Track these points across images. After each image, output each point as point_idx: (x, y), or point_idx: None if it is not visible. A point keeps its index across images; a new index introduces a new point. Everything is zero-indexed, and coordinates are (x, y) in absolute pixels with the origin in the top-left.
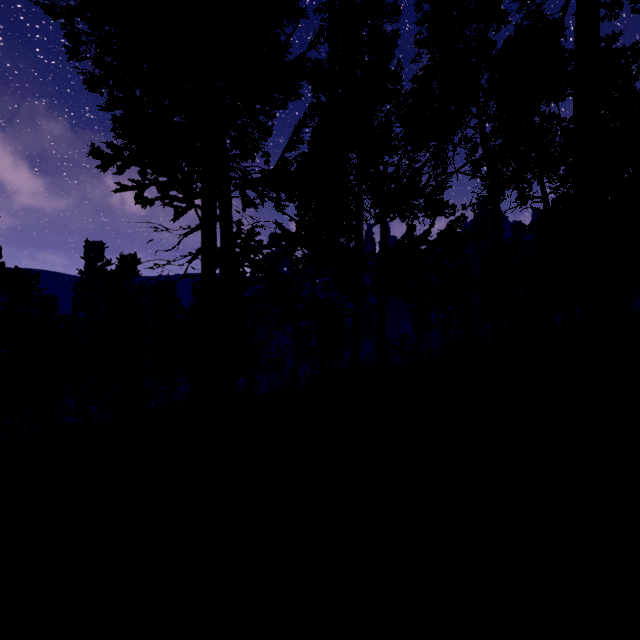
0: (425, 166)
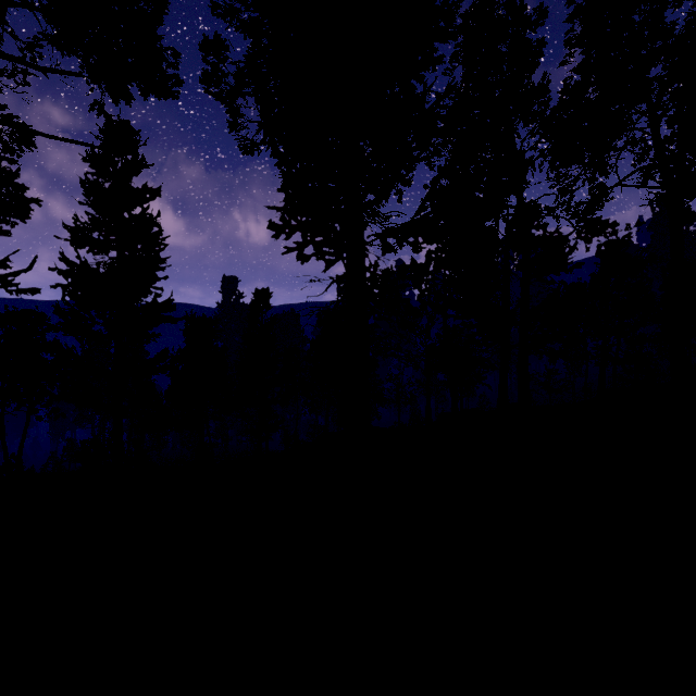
0: (578, 180)
